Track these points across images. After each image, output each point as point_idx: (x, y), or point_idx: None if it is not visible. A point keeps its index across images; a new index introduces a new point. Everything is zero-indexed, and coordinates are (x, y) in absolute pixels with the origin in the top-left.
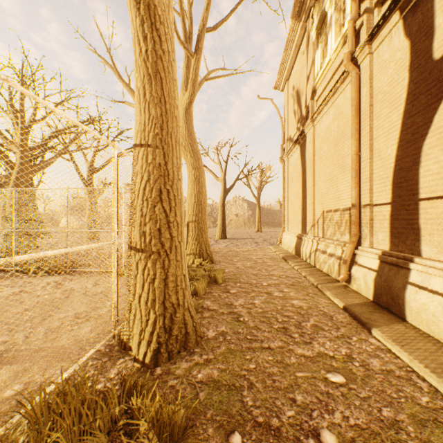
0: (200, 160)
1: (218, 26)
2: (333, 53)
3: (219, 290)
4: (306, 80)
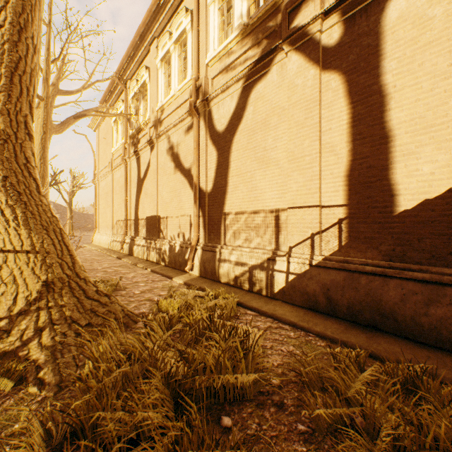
0: None
1: None
2: (120, 145)
3: None
4: (110, 143)
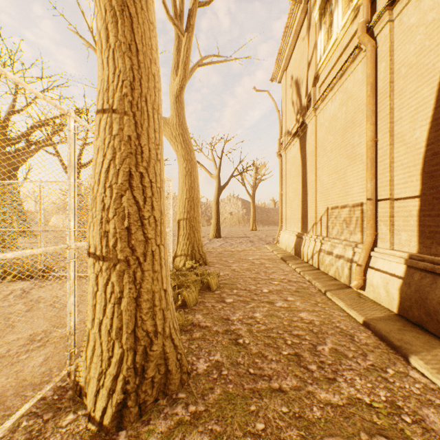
0: (192, 152)
1: (212, 0)
2: (340, 30)
3: (212, 299)
4: (308, 67)
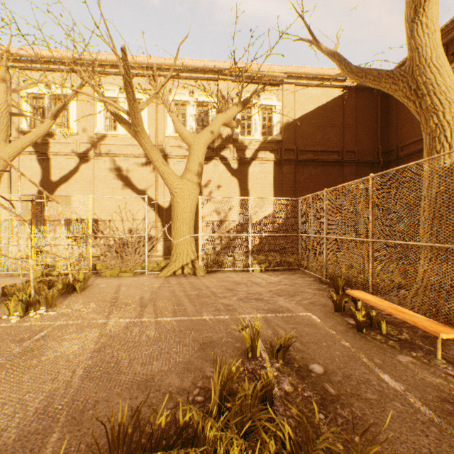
0: None
1: None
2: None
3: None
4: None
